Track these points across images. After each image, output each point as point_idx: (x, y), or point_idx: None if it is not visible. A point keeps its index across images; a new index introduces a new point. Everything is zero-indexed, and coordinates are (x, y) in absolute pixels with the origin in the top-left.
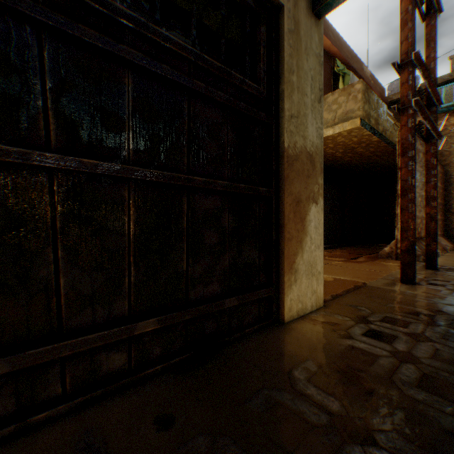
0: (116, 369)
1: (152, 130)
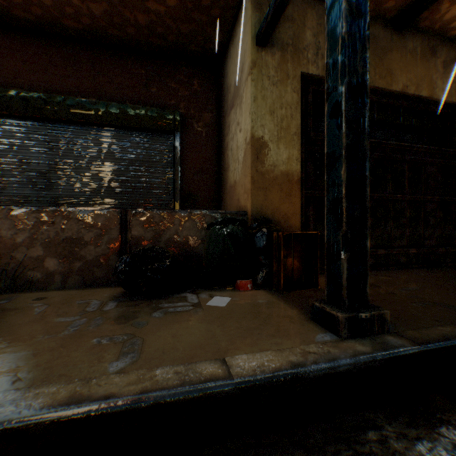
0: (402, 263)
1: (411, 182)
